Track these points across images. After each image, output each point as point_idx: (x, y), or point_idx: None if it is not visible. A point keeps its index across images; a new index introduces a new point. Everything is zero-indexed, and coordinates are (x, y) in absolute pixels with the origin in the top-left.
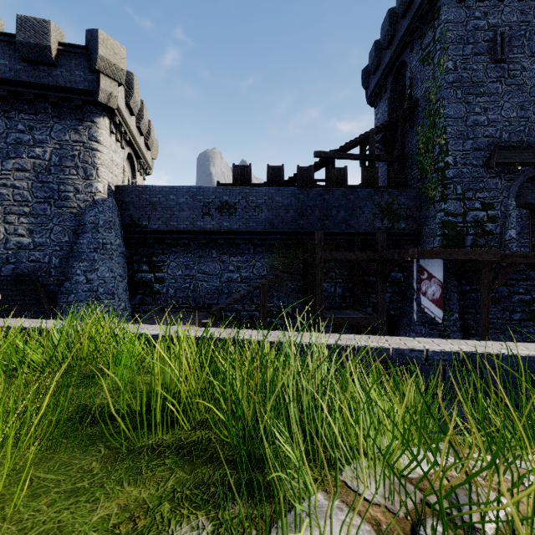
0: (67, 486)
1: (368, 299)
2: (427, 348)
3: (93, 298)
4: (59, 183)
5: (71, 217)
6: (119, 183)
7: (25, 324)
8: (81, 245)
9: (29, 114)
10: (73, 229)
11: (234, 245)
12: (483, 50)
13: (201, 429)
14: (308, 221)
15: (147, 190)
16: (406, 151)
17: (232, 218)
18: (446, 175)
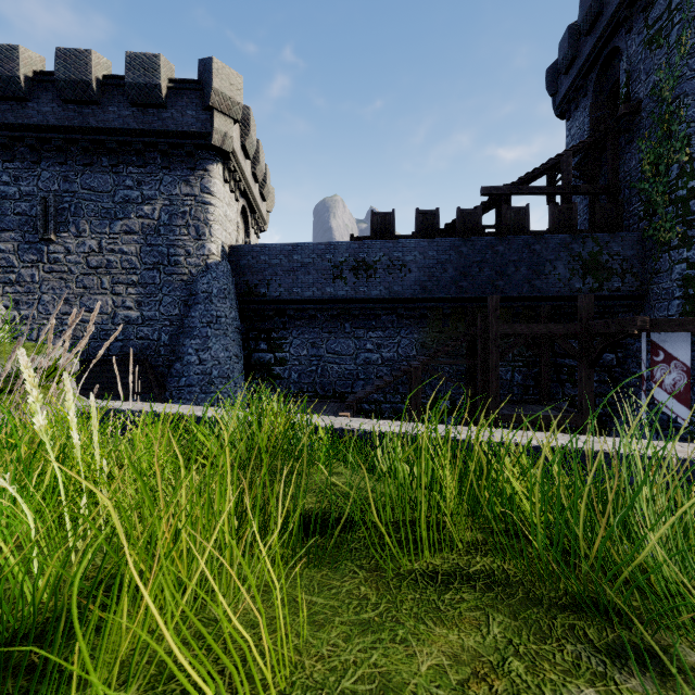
0: (349, 615)
1: (561, 391)
2: None
3: (206, 382)
4: (169, 246)
5: (182, 286)
6: (233, 243)
7: (159, 409)
8: (193, 319)
9: (138, 167)
10: (184, 300)
11: (373, 316)
12: None
13: (478, 554)
14: (474, 283)
15: (266, 249)
16: (620, 178)
17: (371, 282)
18: (691, 207)
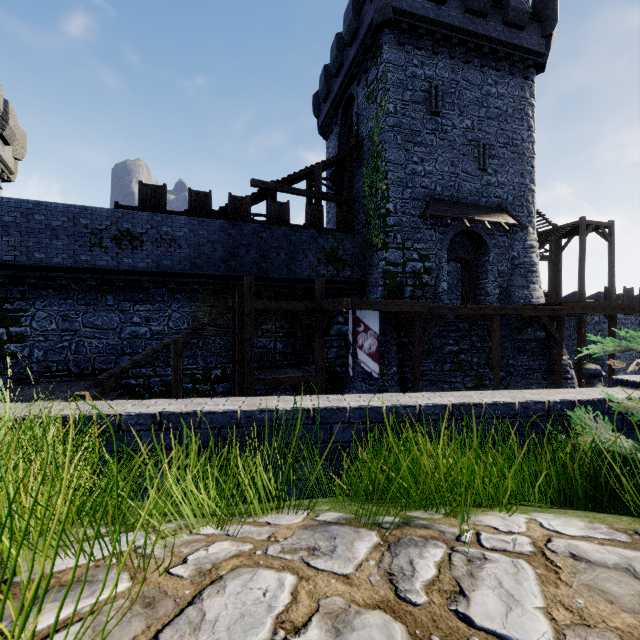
0: None
1: (312, 355)
2: (279, 407)
3: None
4: None
5: None
6: None
7: None
8: None
9: None
10: None
11: (141, 289)
12: (420, 100)
13: None
14: (242, 263)
15: None
16: (354, 193)
17: (137, 253)
18: (388, 222)
